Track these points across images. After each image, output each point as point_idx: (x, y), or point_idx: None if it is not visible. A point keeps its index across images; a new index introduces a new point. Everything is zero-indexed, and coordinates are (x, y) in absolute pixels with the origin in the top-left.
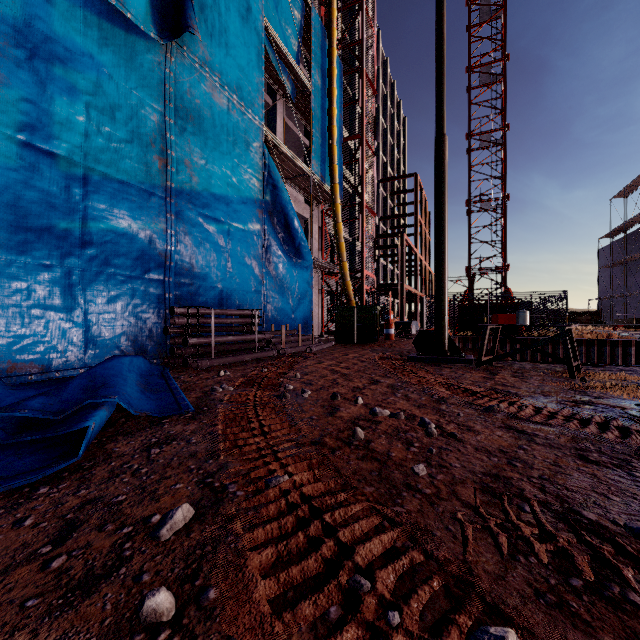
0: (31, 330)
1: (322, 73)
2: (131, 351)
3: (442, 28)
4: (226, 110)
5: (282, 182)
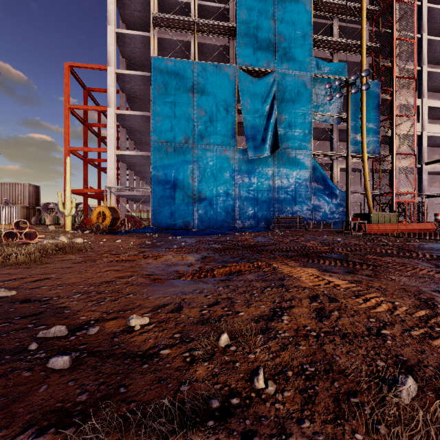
0: (248, 221)
1: (356, 103)
2: (266, 226)
3: (347, 120)
4: (294, 157)
5: (320, 169)
